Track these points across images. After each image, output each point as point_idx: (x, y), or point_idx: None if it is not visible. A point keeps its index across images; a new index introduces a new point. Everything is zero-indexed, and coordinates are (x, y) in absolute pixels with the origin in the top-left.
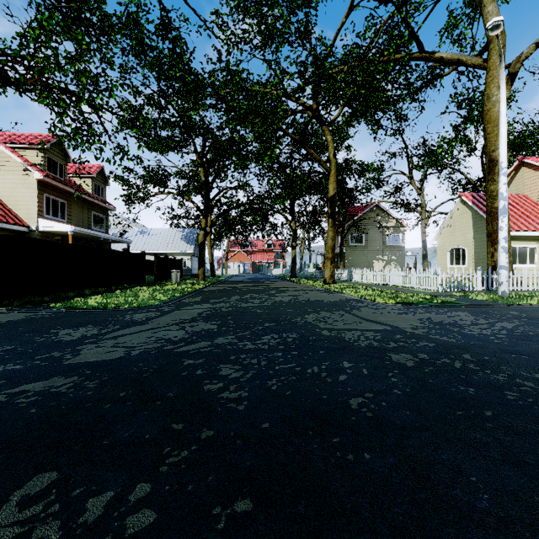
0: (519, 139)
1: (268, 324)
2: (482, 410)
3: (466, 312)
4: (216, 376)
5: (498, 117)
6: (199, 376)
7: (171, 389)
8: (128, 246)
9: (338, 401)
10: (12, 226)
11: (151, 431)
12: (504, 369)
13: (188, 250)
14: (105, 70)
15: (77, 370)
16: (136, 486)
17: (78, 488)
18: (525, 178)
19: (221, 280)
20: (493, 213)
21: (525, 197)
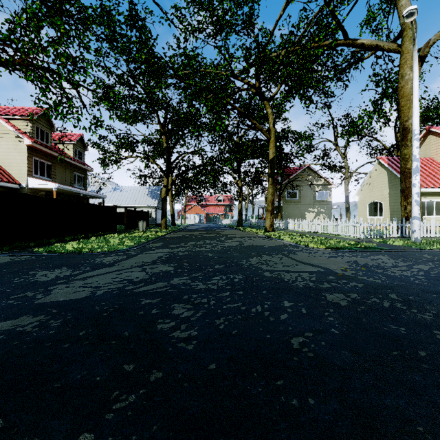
0: (426, 112)
1: (217, 266)
2: (415, 350)
3: (387, 256)
4: (170, 315)
5: (410, 93)
6: (153, 315)
7: (127, 328)
8: (103, 200)
9: (280, 340)
10: (5, 184)
11: (102, 373)
12: (428, 308)
13: (153, 204)
14: (83, 53)
15: (45, 310)
16: (79, 437)
17: (20, 439)
18: (432, 144)
19: (180, 228)
20: (406, 173)
21: (432, 160)
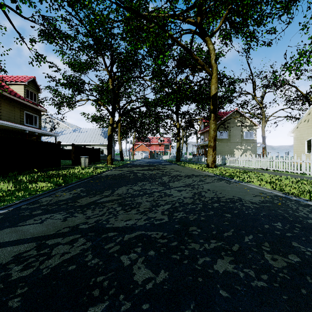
0: None
1: None
2: None
3: None
4: None
5: None
6: None
7: None
8: (55, 138)
9: None
10: None
11: None
12: None
13: (105, 142)
14: None
15: None
16: None
17: None
18: None
19: (126, 163)
20: None
21: None
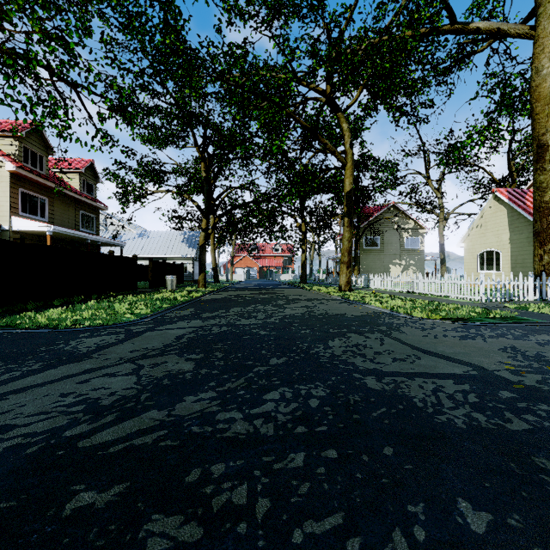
0: None
1: (275, 361)
2: None
3: None
4: None
5: (549, 93)
6: None
7: None
8: (121, 249)
9: None
10: None
11: None
12: None
13: (189, 254)
14: (81, 36)
15: None
16: None
17: None
18: None
19: (224, 286)
20: (543, 208)
21: None
